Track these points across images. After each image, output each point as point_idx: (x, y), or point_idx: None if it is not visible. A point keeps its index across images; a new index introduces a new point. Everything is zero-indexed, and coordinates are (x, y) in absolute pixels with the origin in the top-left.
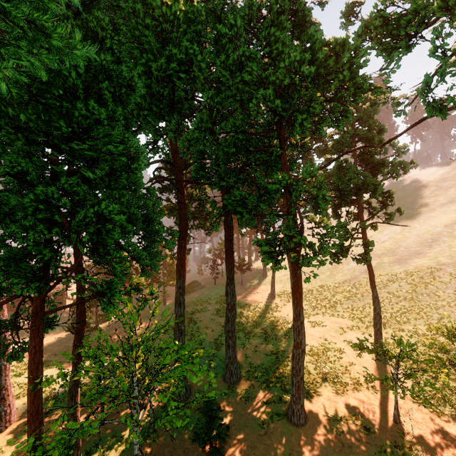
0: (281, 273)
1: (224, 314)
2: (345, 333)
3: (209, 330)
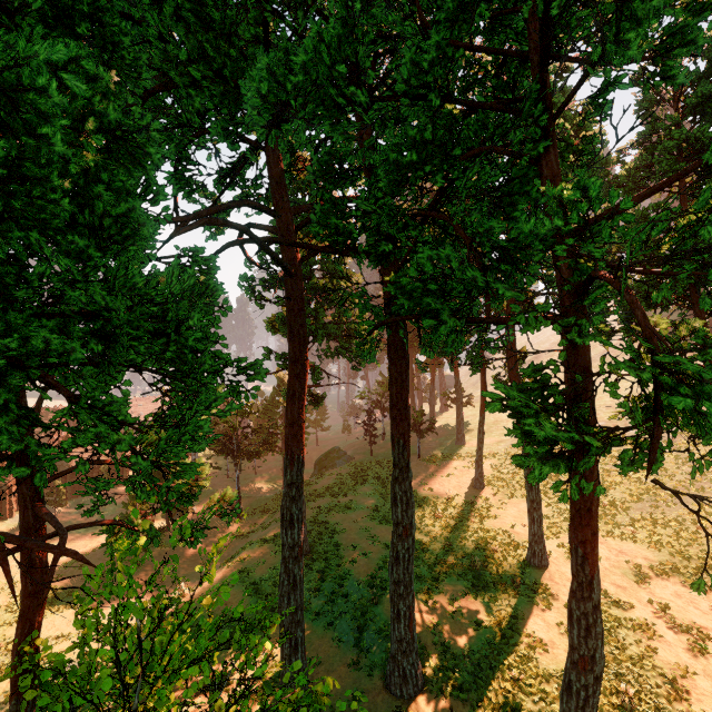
0: (492, 439)
1: (388, 519)
2: (647, 581)
3: (359, 553)
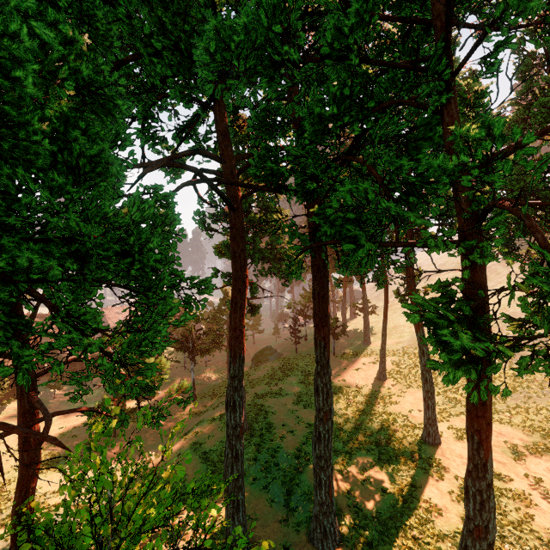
0: (392, 340)
1: (310, 403)
2: (523, 458)
3: (287, 431)
